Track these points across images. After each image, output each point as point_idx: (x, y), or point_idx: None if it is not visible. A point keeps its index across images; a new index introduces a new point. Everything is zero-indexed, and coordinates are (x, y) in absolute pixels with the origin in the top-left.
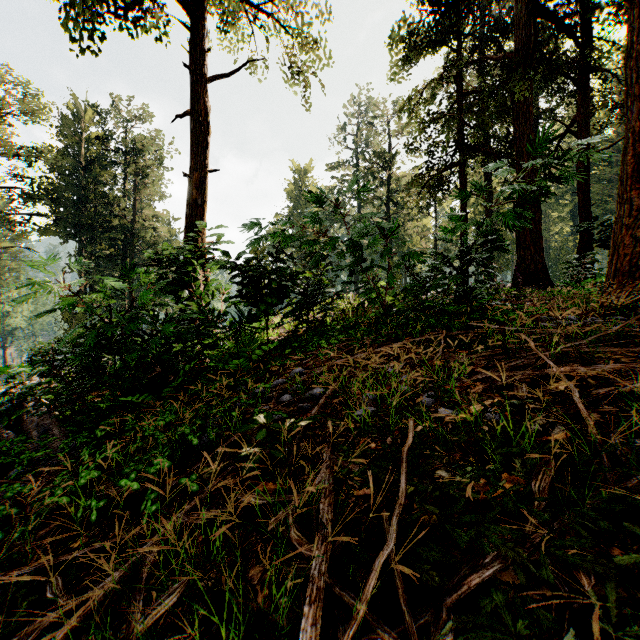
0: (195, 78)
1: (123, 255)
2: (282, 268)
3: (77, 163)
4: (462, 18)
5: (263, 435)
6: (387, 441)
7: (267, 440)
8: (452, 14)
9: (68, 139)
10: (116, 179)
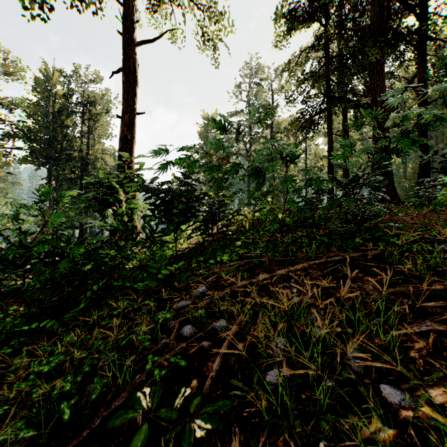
0: (125, 41)
1: (80, 178)
2: (189, 191)
3: (47, 111)
4: (328, 2)
5: (141, 441)
6: None
7: (151, 432)
8: None
9: (40, 94)
10: (75, 123)
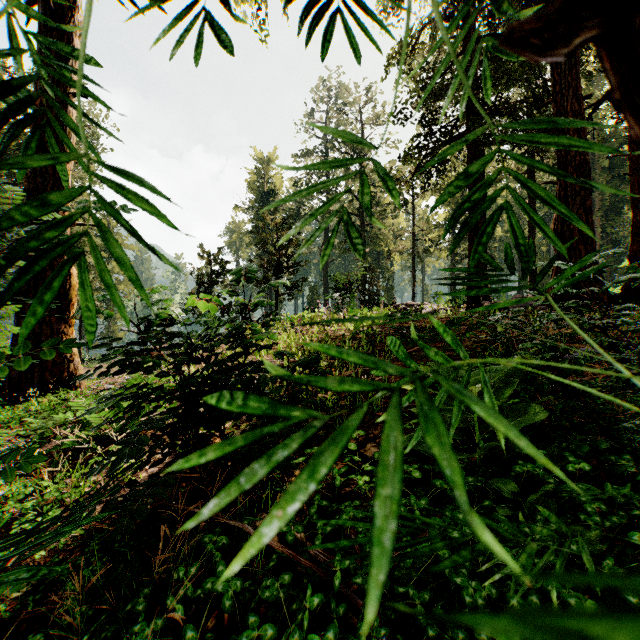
0: None
1: None
2: None
3: None
4: None
5: None
6: None
7: None
8: None
9: None
10: None
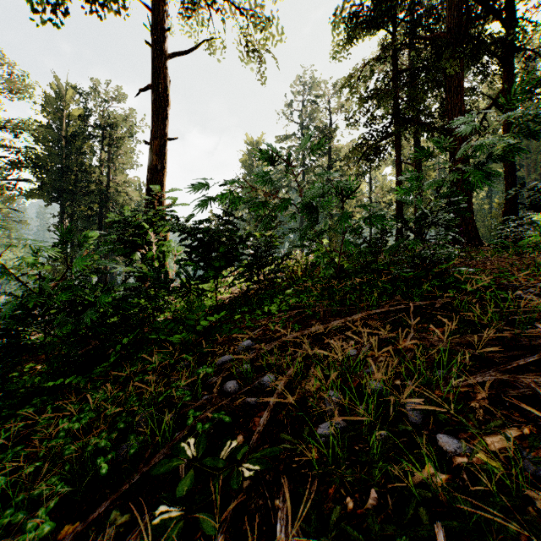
0: (155, 53)
1: (99, 216)
2: (231, 231)
3: (59, 136)
4: (397, 4)
5: (187, 487)
6: (371, 498)
7: (196, 482)
8: (388, 0)
9: (51, 115)
10: (93, 150)
